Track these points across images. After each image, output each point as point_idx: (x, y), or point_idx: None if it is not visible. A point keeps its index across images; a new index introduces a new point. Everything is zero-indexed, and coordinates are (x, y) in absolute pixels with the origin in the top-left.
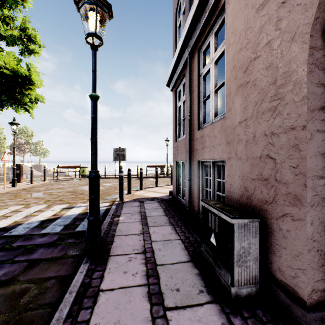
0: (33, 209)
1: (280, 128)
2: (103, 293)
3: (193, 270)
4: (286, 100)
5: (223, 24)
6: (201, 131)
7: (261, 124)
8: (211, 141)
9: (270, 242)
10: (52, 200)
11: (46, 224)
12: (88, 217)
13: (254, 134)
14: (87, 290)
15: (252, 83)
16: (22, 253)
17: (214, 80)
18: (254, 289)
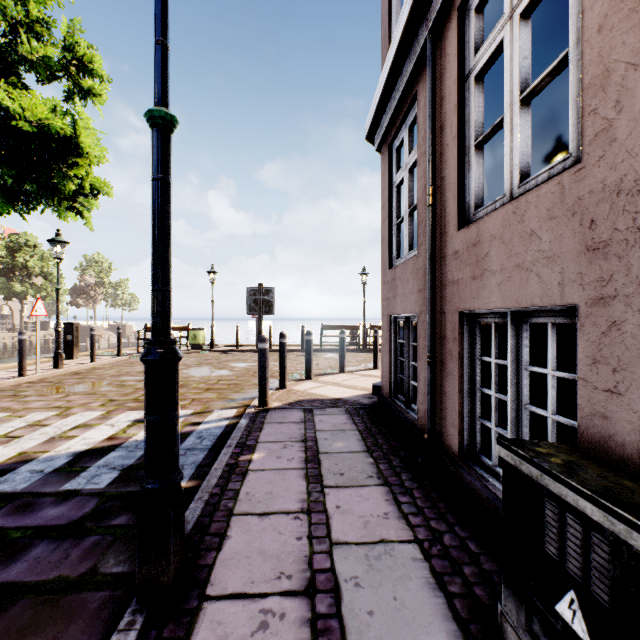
0: (73, 422)
1: None
2: None
3: None
4: None
5: None
6: (472, 230)
7: None
8: (511, 252)
9: None
10: (118, 399)
11: (84, 464)
12: (142, 480)
13: None
14: None
15: None
16: None
17: (520, 69)
18: None
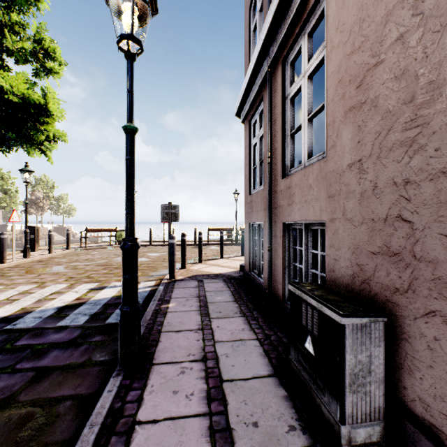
0: (50, 291)
1: (421, 173)
2: (140, 428)
3: (278, 390)
4: (432, 127)
5: (322, 18)
6: (288, 180)
7: (387, 166)
8: (303, 194)
9: (403, 355)
10: (76, 277)
11: (66, 313)
12: (121, 307)
13: (374, 183)
14: (116, 421)
15: (371, 103)
16: (28, 357)
17: (308, 103)
18: (378, 429)
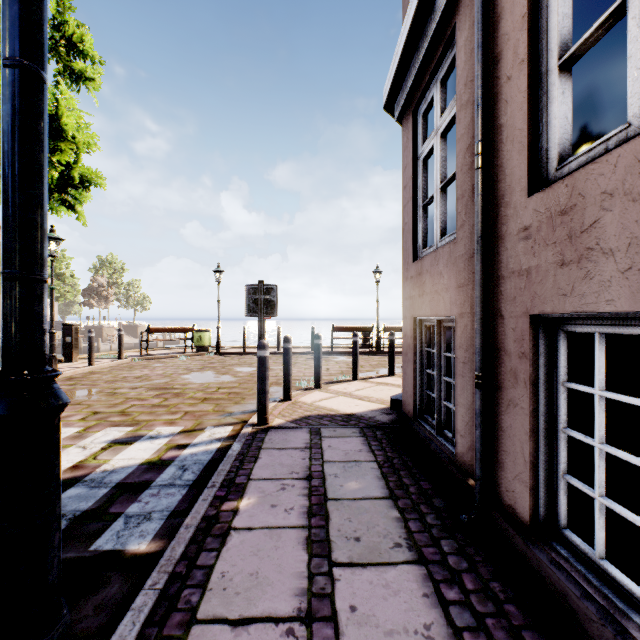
0: None
1: None
2: None
3: None
4: None
5: None
6: (560, 190)
7: None
8: None
9: None
10: (103, 411)
11: None
12: None
13: None
14: None
15: None
16: None
17: None
18: None
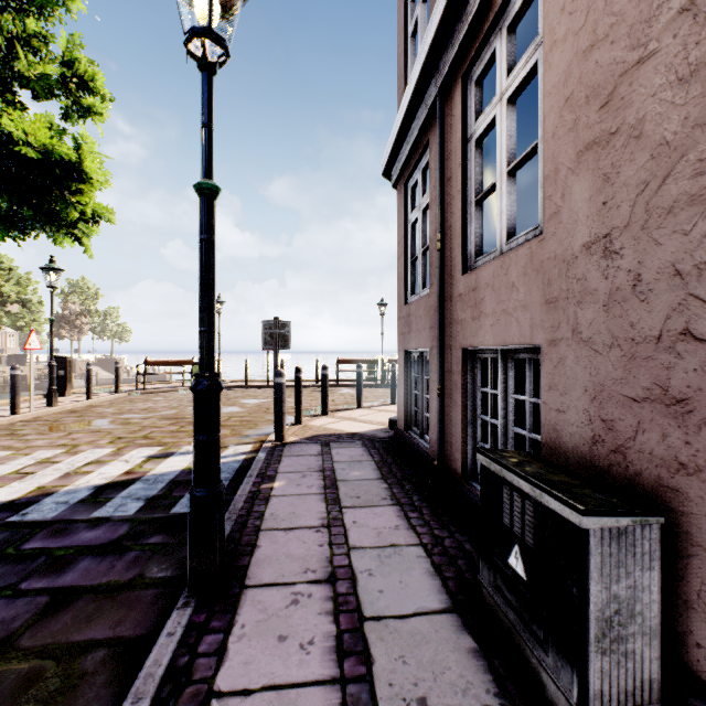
0: (84, 459)
1: None
2: (221, 704)
3: (460, 639)
4: None
5: None
6: (472, 276)
7: (663, 243)
8: (499, 299)
9: (695, 586)
10: (127, 436)
11: (107, 496)
12: (192, 490)
13: (635, 275)
14: (179, 690)
15: (630, 131)
16: (41, 570)
17: (507, 145)
18: None
